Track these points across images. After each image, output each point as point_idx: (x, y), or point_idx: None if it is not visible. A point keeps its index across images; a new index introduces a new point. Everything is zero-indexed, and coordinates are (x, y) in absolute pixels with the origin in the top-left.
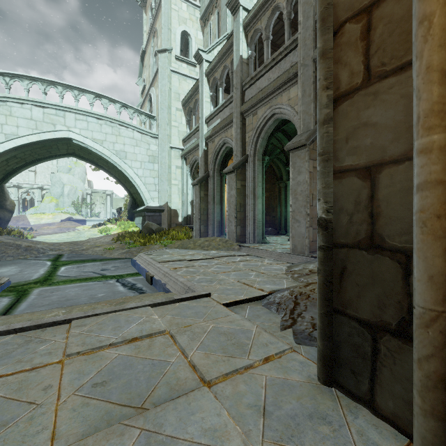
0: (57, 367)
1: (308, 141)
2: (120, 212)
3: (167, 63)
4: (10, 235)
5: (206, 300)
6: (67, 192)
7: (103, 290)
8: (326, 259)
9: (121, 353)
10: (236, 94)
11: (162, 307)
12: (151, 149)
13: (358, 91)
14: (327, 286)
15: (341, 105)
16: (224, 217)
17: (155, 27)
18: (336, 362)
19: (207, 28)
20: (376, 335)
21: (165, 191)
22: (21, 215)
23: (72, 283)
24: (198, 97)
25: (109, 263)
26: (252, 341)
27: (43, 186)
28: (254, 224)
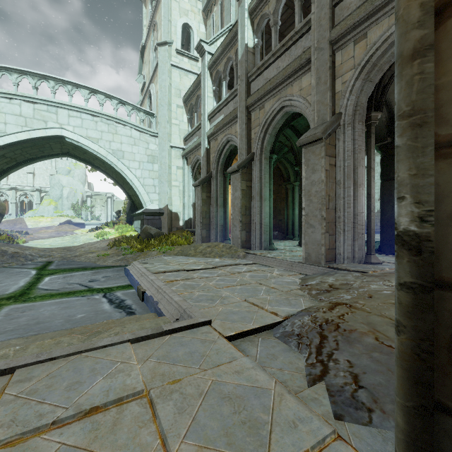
0: None
1: (324, 134)
2: (119, 216)
3: (167, 57)
4: None
5: (205, 330)
6: (67, 195)
7: (84, 308)
8: (419, 308)
9: (66, 442)
10: (241, 86)
11: (146, 343)
12: (150, 148)
13: None
14: (420, 359)
15: None
16: (227, 220)
17: (154, 20)
18: None
19: (209, 20)
20: None
21: (165, 193)
22: (19, 218)
23: (51, 298)
24: (200, 93)
25: (100, 273)
26: (272, 415)
27: (42, 188)
28: (260, 228)
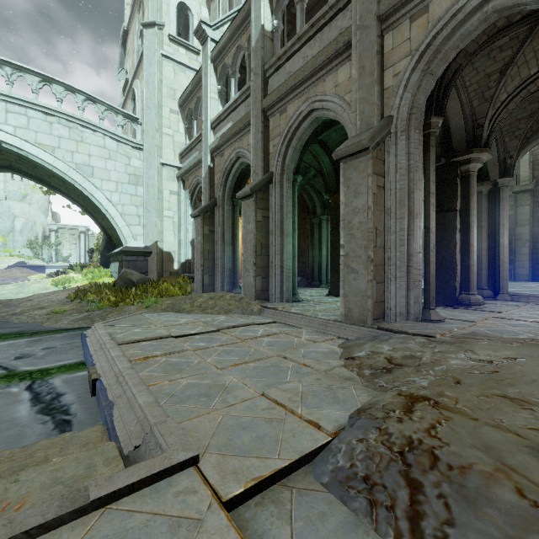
0: None
1: (372, 142)
2: (91, 256)
3: (156, 43)
4: None
5: (185, 482)
6: (20, 227)
7: None
8: None
9: None
10: (255, 82)
11: None
12: (133, 165)
13: None
14: None
15: None
16: (237, 262)
17: None
18: None
19: (214, 2)
20: None
21: (153, 225)
22: None
23: None
24: (201, 94)
25: (42, 341)
26: None
27: None
28: (281, 273)
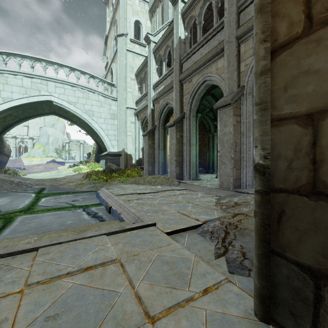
0: (17, 297)
1: (232, 100)
2: (89, 156)
3: (124, 44)
4: (6, 173)
5: (152, 228)
6: (51, 141)
7: (72, 218)
8: (263, 203)
9: (76, 282)
10: (176, 66)
11: (115, 236)
12: (112, 109)
13: (298, 40)
14: (264, 228)
15: (280, 56)
16: (166, 159)
17: (115, 18)
18: (274, 301)
19: (154, 18)
20: (319, 282)
21: (122, 140)
22: (18, 158)
23: (48, 212)
24: (147, 70)
25: (79, 195)
26: (191, 270)
27: (34, 137)
28: (189, 165)
